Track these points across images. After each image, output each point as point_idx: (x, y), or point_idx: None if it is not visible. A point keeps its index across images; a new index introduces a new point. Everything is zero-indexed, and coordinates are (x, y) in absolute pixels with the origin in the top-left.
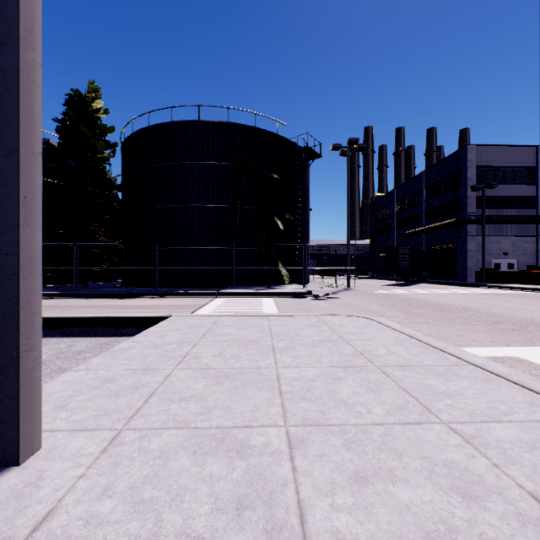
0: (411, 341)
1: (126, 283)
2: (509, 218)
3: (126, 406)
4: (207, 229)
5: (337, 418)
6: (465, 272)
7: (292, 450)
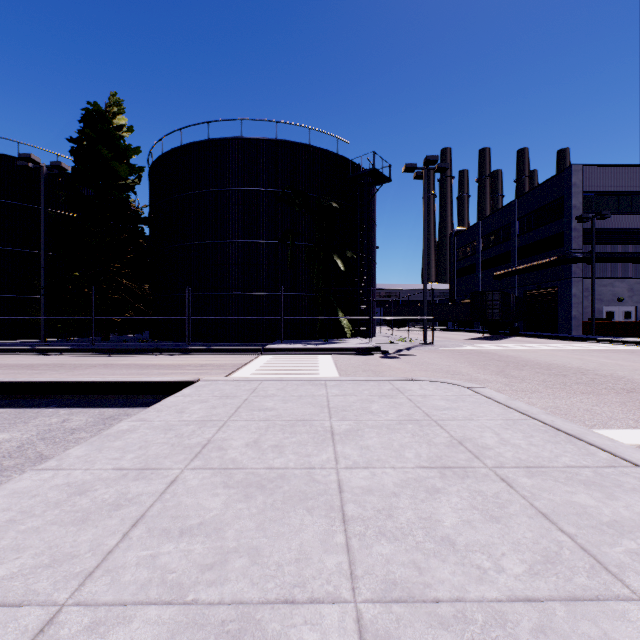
0: (528, 422)
1: (154, 336)
2: (625, 255)
3: (89, 546)
4: (251, 271)
5: (444, 581)
6: (569, 322)
7: None
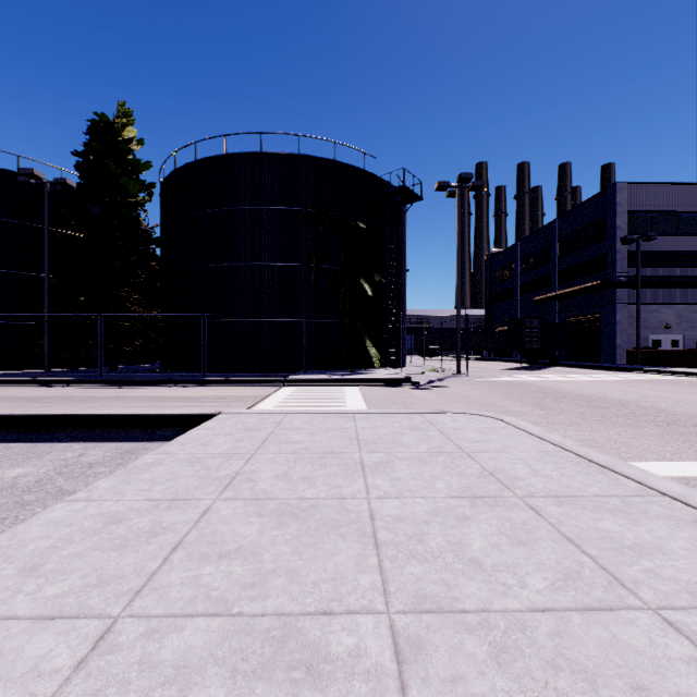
0: (561, 453)
1: (166, 367)
2: (672, 279)
3: (133, 568)
4: (272, 296)
5: (471, 596)
6: (613, 351)
7: (402, 668)
